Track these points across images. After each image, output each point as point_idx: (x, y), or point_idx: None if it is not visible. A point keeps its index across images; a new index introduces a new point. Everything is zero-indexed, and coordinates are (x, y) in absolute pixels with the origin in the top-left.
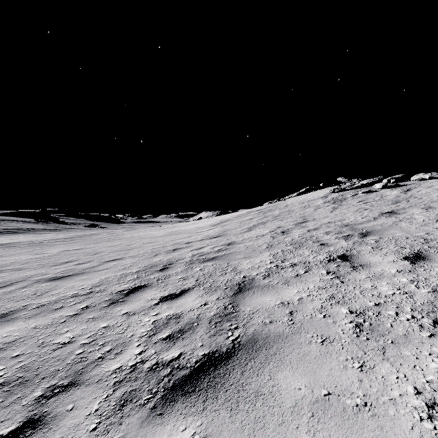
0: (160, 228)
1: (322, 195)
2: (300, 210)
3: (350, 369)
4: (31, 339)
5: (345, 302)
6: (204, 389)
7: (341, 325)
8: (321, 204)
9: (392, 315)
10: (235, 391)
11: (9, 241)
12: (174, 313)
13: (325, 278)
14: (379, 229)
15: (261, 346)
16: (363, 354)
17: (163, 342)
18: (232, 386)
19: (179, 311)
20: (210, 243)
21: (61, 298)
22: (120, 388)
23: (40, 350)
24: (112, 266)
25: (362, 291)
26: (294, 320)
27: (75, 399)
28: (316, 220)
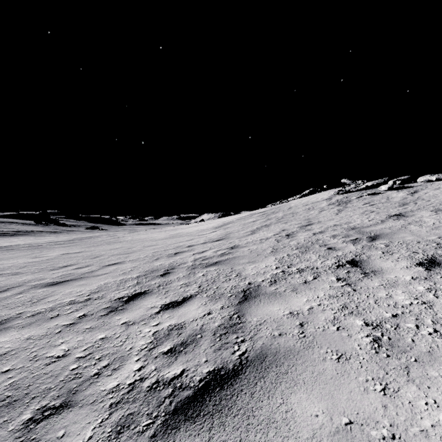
0: (161, 230)
1: (326, 197)
2: (304, 212)
3: (372, 392)
4: (23, 352)
5: (359, 312)
6: (210, 414)
7: (357, 339)
8: (326, 207)
9: (412, 329)
10: (244, 417)
11: (8, 243)
12: (175, 323)
13: (335, 285)
14: (388, 233)
15: (270, 363)
16: (384, 374)
17: (164, 357)
18: (240, 411)
19: (181, 321)
20: (213, 246)
21: (58, 305)
22: (116, 411)
23: (32, 365)
24: (112, 271)
25: (376, 300)
26: (305, 333)
27: (67, 424)
28: (321, 223)
